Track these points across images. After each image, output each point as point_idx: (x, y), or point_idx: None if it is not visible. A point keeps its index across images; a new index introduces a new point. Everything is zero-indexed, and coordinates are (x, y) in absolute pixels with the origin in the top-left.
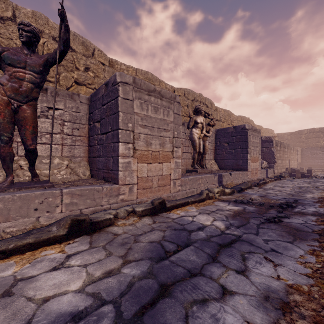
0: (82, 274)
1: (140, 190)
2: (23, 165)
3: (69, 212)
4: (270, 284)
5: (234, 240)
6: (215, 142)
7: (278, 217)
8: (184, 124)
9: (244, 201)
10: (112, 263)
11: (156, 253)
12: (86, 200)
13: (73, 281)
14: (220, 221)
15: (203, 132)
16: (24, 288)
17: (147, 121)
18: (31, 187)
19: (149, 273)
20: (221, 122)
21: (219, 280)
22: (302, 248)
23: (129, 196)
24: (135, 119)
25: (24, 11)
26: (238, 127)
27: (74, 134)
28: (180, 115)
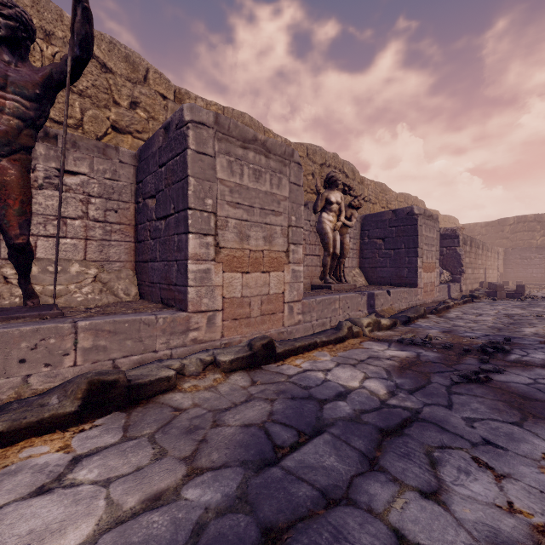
0: (98, 503)
1: (228, 322)
2: (9, 275)
3: (90, 366)
4: (496, 524)
5: (407, 419)
6: (361, 237)
7: (482, 372)
8: (307, 206)
9: (416, 341)
10: (164, 475)
11: (256, 450)
12: (125, 342)
13: (75, 523)
14: (377, 380)
15: (340, 220)
16: None
17: (240, 195)
18: (18, 316)
19: (239, 498)
20: (371, 204)
21: (389, 515)
22: (543, 436)
23: (207, 332)
24: (219, 191)
25: None
26: (400, 212)
27: (108, 220)
28: (301, 187)
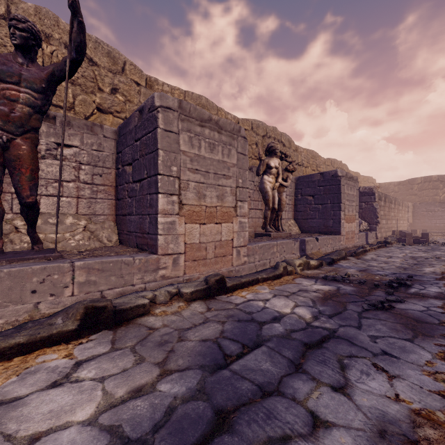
0: (96, 393)
1: (189, 262)
2: (19, 226)
3: (84, 296)
4: (385, 409)
5: (326, 336)
6: (296, 195)
7: (387, 302)
8: (252, 170)
9: (337, 278)
10: (144, 375)
11: (211, 358)
12: (110, 278)
13: (81, 406)
14: (304, 307)
15: (278, 181)
16: (2, 418)
17: (198, 163)
18: (29, 258)
19: (199, 390)
20: (304, 167)
21: (307, 402)
22: (428, 349)
23: (173, 271)
24: (182, 160)
25: (23, 7)
26: (327, 174)
27: (94, 182)
28: (246, 156)
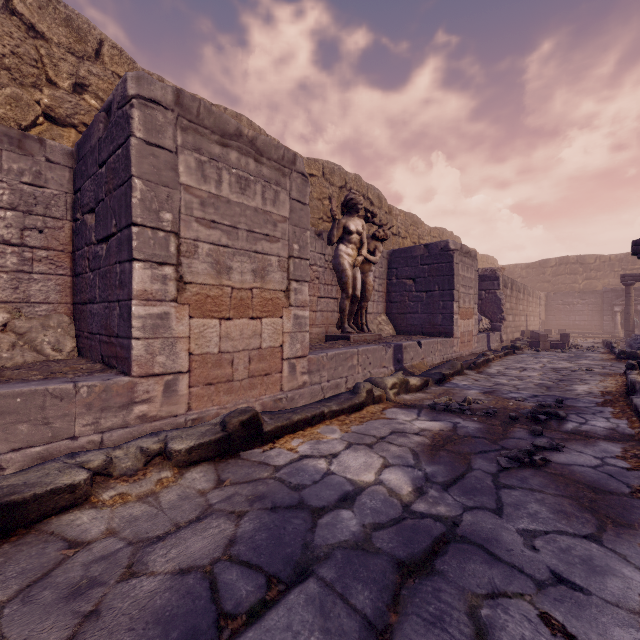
0: None
1: (199, 388)
2: None
3: None
4: None
5: (440, 538)
6: (389, 277)
7: (536, 450)
8: (322, 236)
9: (452, 407)
10: None
11: (183, 630)
12: (17, 426)
13: None
14: (400, 469)
15: (362, 253)
16: None
17: (217, 210)
18: None
19: None
20: (401, 238)
21: None
22: (634, 561)
23: (165, 405)
24: (183, 202)
25: None
26: (434, 247)
27: (27, 243)
28: (307, 206)
